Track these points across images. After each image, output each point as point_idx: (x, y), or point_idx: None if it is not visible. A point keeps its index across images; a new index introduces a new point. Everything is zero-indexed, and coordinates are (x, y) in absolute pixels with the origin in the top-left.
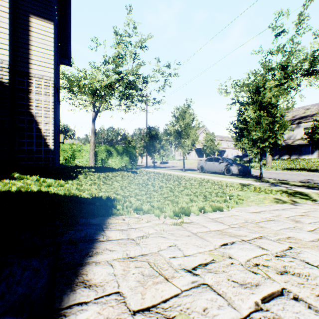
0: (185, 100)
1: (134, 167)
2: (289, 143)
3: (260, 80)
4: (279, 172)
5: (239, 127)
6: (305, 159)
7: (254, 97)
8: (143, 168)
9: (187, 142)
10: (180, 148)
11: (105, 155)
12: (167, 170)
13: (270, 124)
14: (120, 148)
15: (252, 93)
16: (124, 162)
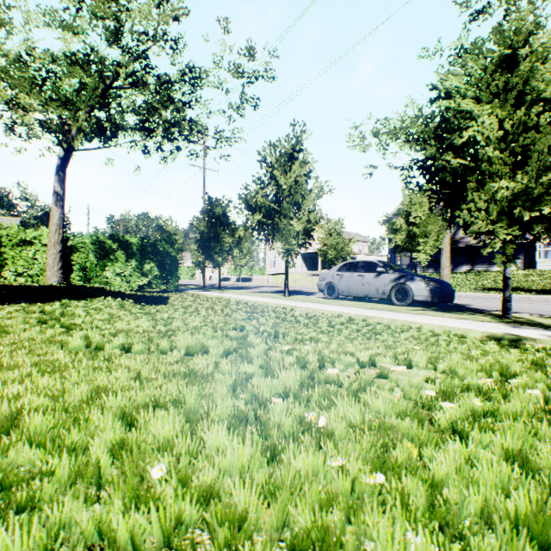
0: (290, 125)
1: (172, 287)
2: (472, 243)
3: (519, 24)
4: (484, 296)
5: (452, 169)
6: (501, 271)
7: (499, 79)
8: (196, 289)
9: (294, 228)
10: (278, 239)
11: (99, 258)
12: (247, 294)
13: (548, 154)
14: (135, 243)
15: (494, 66)
16: (147, 276)
